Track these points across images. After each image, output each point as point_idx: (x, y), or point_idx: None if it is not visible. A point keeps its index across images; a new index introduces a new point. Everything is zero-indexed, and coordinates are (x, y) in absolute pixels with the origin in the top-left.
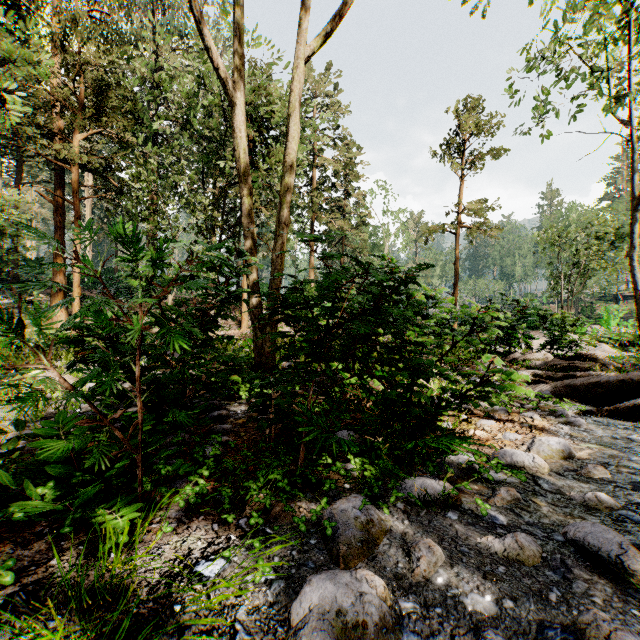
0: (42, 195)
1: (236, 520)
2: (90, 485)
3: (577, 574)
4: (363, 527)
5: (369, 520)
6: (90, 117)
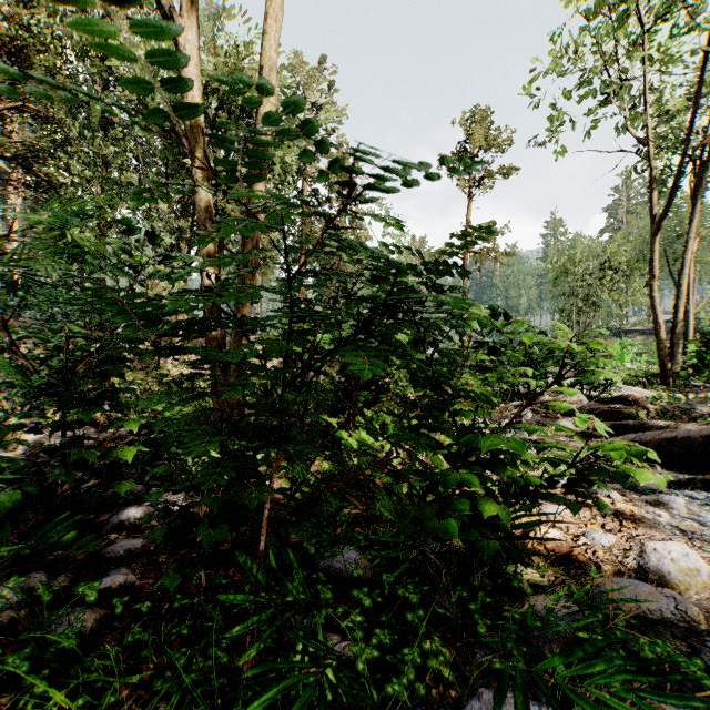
0: None
1: None
2: None
3: None
4: None
5: None
6: None
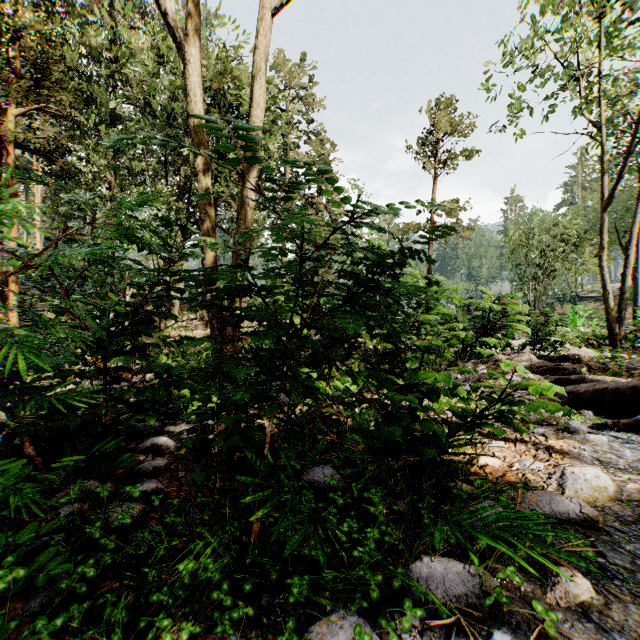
0: None
1: None
2: None
3: None
4: None
5: None
6: (30, 89)
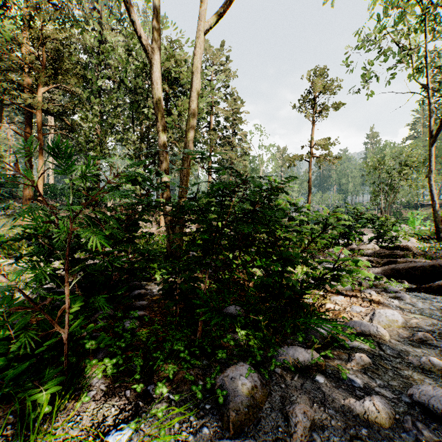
0: (16, 131)
1: (145, 386)
2: (16, 365)
3: (427, 435)
4: (249, 393)
5: (253, 386)
6: (50, 75)
